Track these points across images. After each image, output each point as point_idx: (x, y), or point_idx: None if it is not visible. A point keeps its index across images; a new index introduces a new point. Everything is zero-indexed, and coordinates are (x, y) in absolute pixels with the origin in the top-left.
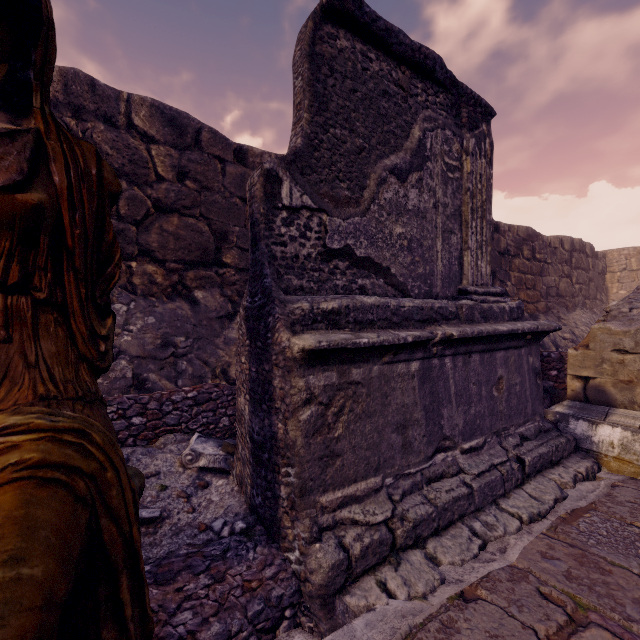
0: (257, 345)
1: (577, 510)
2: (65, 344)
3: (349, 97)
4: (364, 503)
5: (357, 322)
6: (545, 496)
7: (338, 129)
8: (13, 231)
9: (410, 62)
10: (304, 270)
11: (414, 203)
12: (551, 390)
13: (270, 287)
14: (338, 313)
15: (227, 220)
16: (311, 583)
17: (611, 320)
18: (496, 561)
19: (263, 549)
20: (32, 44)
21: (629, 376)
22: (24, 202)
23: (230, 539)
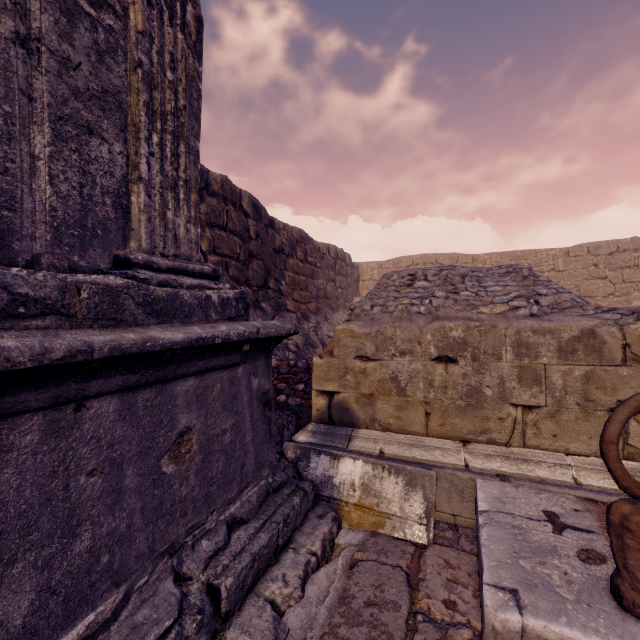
0: None
1: None
2: None
3: None
4: None
5: None
6: None
7: None
8: None
9: None
10: None
11: None
12: (299, 409)
13: None
14: None
15: None
16: None
17: (355, 320)
18: None
19: None
20: None
21: (371, 388)
22: None
23: None
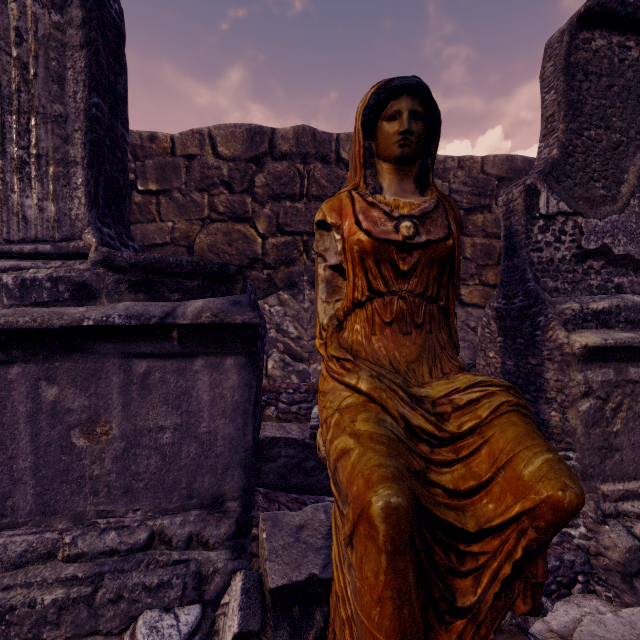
0: (516, 342)
1: None
2: (448, 335)
3: (604, 95)
4: None
5: (628, 321)
6: None
7: (592, 130)
8: (439, 264)
9: None
10: (558, 272)
11: None
12: None
13: (535, 290)
14: (608, 313)
15: None
16: (607, 557)
17: None
18: None
19: None
20: (432, 142)
21: None
22: (449, 246)
23: None
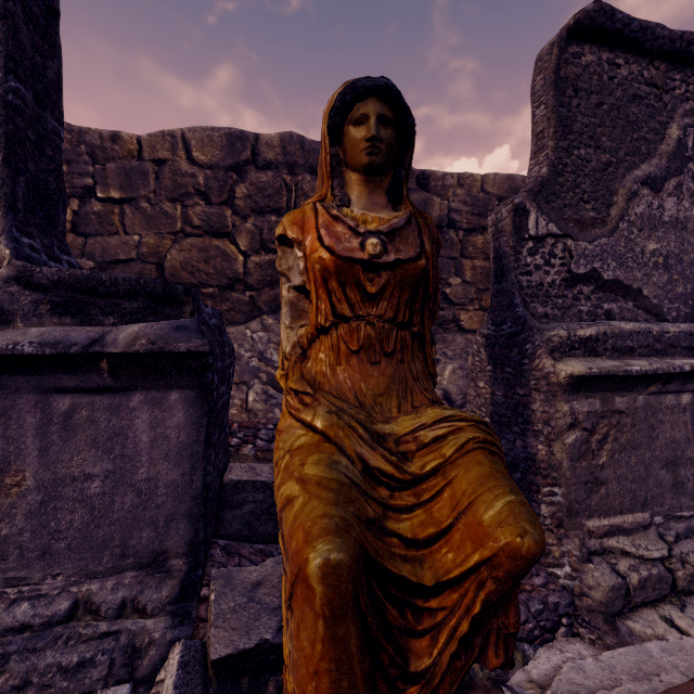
0: (505, 371)
1: None
2: (423, 365)
3: (594, 113)
4: (632, 537)
5: (615, 349)
6: None
7: (582, 149)
8: (411, 286)
9: (666, 54)
10: (548, 297)
11: (671, 213)
12: None
13: (523, 316)
14: (595, 340)
15: None
16: (590, 598)
17: None
18: None
19: None
20: (406, 152)
21: None
22: (420, 266)
23: None
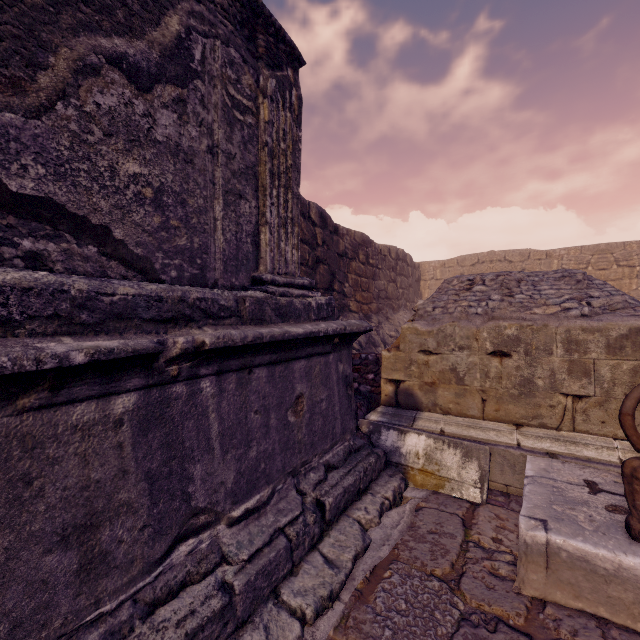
0: None
1: (378, 568)
2: None
3: None
4: None
5: None
6: (344, 555)
7: None
8: None
9: None
10: None
11: (169, 134)
12: (369, 395)
13: None
14: None
15: None
16: None
17: (418, 319)
18: None
19: None
20: None
21: (432, 378)
22: None
23: None
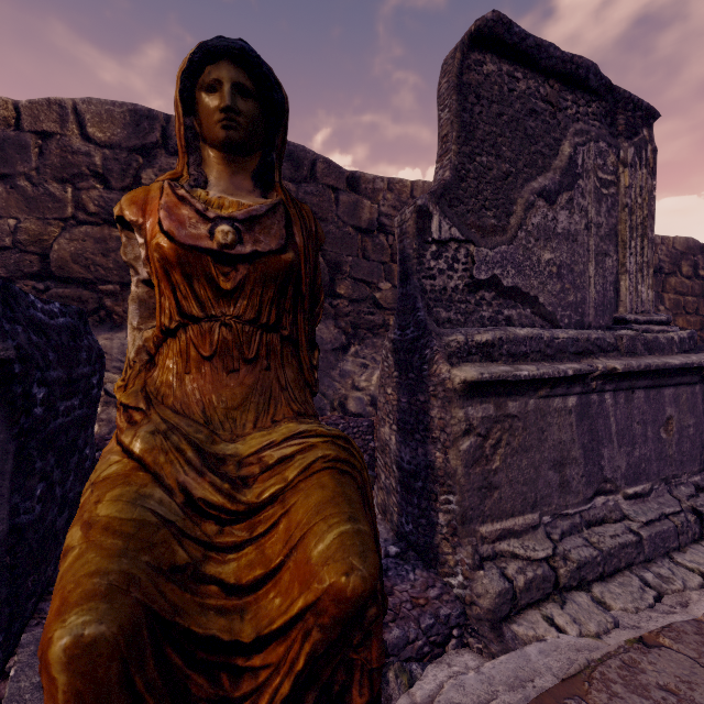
0: (409, 377)
1: None
2: (297, 372)
3: (495, 122)
4: (522, 538)
5: (510, 354)
6: None
7: (484, 156)
8: (276, 283)
9: (559, 74)
10: (451, 302)
11: (564, 226)
12: None
13: (424, 320)
14: (492, 345)
15: (340, 250)
16: (479, 606)
17: None
18: (677, 614)
19: (422, 572)
20: (277, 132)
21: None
22: (285, 261)
23: (386, 561)
